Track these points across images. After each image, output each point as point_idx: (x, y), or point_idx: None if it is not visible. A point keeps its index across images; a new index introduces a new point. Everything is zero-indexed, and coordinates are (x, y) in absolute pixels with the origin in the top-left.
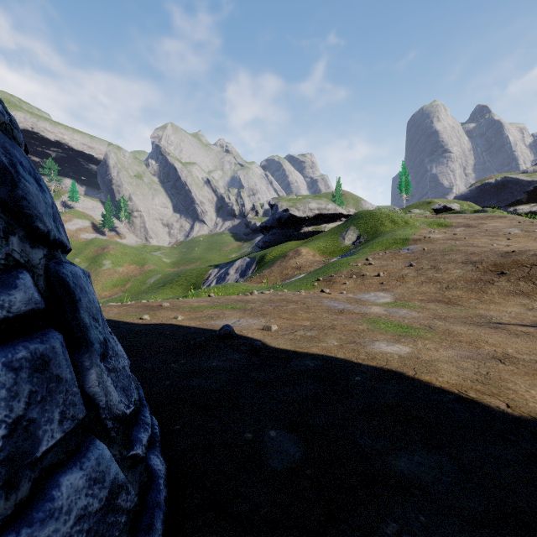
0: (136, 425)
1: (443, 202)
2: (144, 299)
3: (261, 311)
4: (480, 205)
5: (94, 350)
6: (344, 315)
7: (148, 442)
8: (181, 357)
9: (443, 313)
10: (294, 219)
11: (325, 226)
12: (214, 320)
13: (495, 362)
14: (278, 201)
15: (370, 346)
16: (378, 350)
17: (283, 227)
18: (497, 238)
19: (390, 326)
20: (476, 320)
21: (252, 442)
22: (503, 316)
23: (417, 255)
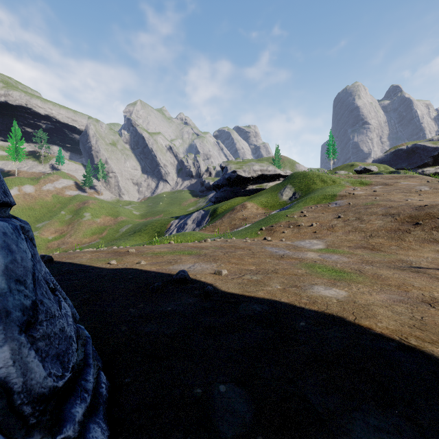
0: (72, 395)
1: (363, 165)
2: (117, 244)
3: (213, 257)
4: (394, 168)
5: (10, 321)
6: (284, 260)
7: (84, 415)
8: (140, 302)
9: (369, 258)
10: (241, 179)
11: (266, 185)
12: (172, 265)
13: (426, 307)
14: (227, 164)
15: (310, 290)
16: (318, 294)
17: (231, 186)
18: (410, 194)
19: (325, 270)
20: (398, 265)
21: (201, 399)
22: (422, 261)
23: (344, 208)
